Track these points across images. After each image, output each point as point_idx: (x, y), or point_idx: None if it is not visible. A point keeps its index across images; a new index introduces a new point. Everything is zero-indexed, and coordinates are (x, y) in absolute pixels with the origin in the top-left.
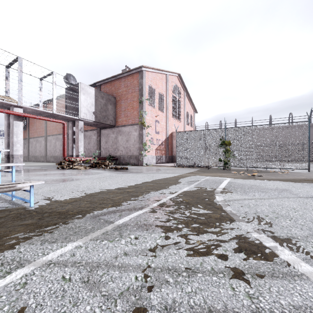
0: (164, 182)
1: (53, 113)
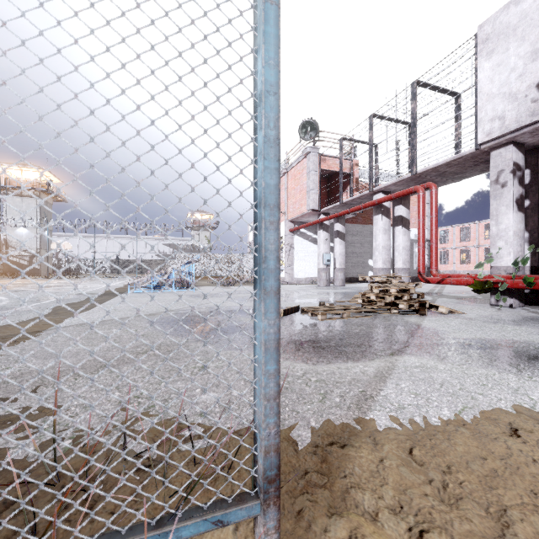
0: (74, 307)
1: (411, 175)
